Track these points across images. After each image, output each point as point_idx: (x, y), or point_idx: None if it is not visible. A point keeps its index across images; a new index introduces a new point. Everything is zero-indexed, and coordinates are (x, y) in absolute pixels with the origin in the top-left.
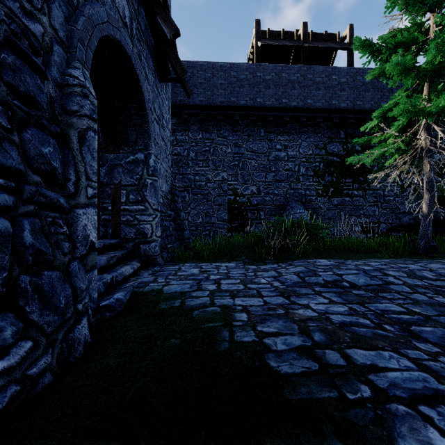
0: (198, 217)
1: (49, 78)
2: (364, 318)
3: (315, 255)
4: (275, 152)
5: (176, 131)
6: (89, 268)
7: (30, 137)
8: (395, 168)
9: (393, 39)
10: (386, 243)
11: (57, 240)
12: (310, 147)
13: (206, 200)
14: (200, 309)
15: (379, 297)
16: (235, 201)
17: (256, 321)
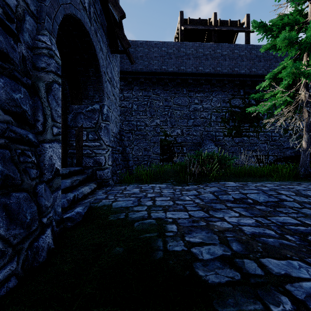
0: (139, 151)
1: (22, 41)
2: (269, 229)
3: (224, 179)
4: (194, 105)
5: (123, 90)
6: (54, 189)
7: (2, 84)
8: (282, 115)
9: (281, 21)
10: (276, 169)
11: (25, 168)
12: (219, 102)
13: (144, 139)
14: (140, 221)
15: (277, 211)
16: (165, 140)
17: (184, 232)
